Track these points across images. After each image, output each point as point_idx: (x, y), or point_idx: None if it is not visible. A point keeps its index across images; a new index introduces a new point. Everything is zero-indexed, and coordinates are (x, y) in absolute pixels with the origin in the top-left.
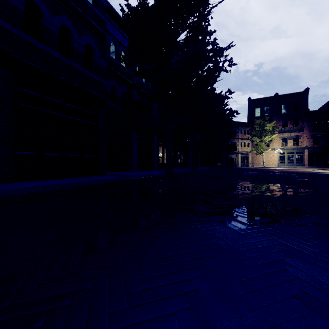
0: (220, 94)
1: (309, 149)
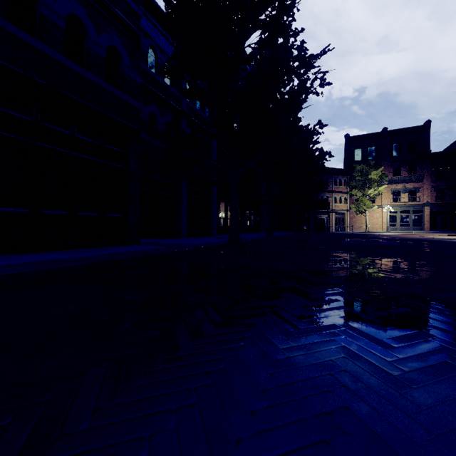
0: (307, 128)
1: (431, 206)
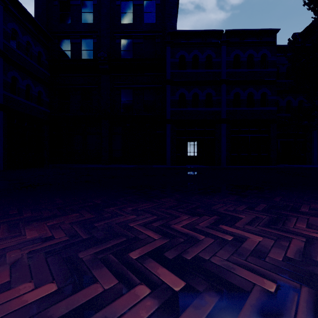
0: None
1: None
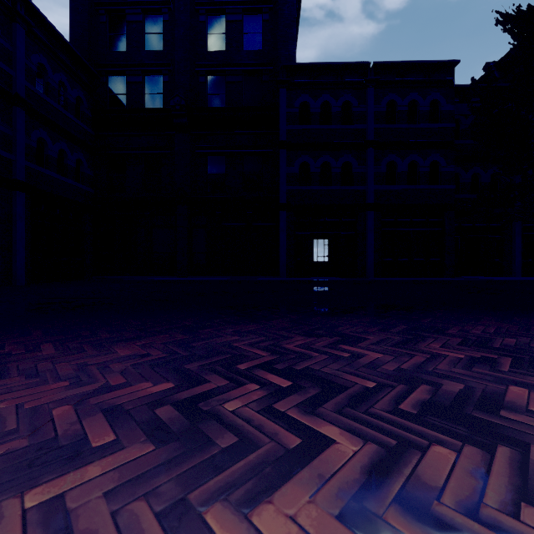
0: None
1: None
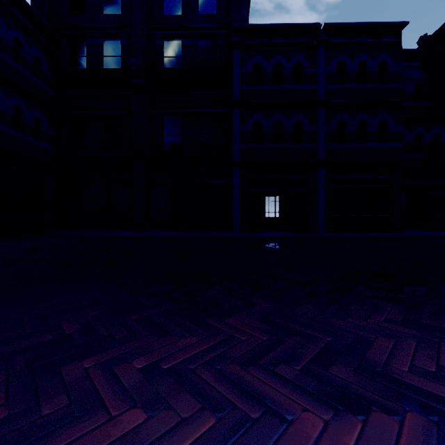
0: None
1: None
